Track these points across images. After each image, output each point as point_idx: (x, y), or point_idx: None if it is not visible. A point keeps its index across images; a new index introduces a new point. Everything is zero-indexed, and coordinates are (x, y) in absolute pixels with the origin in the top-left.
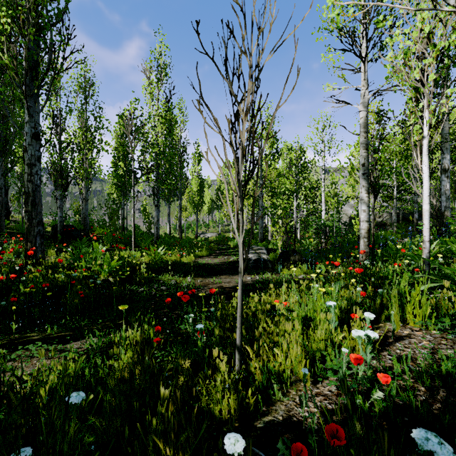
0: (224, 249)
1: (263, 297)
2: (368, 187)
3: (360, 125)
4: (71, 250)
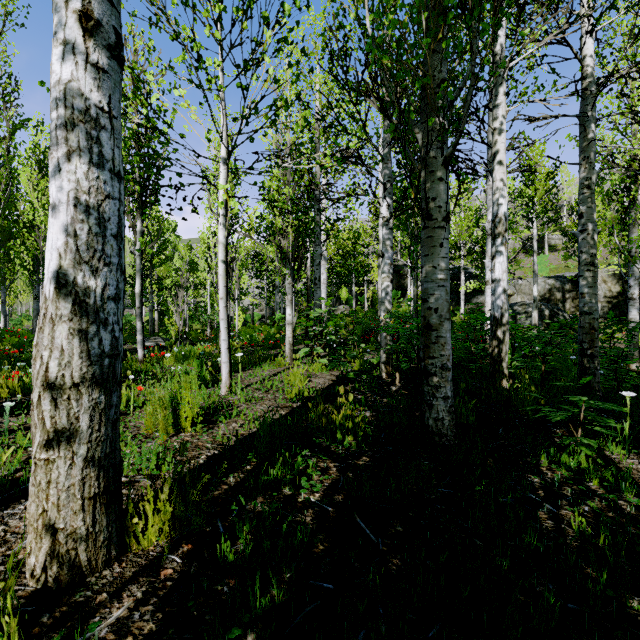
0: None
1: None
2: (229, 299)
3: None
4: None
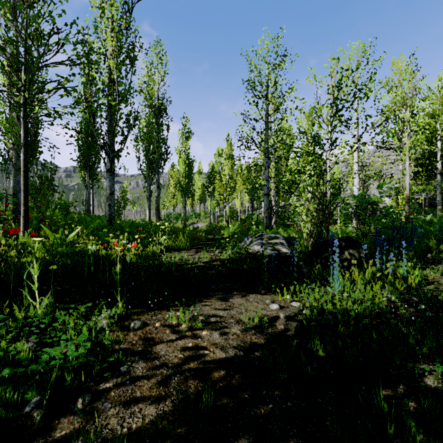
0: (215, 239)
1: None
2: None
3: None
4: None
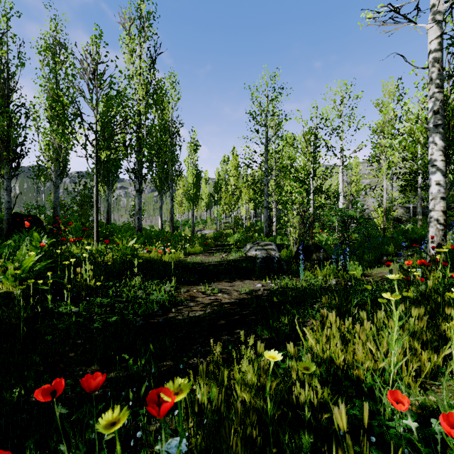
0: (222, 245)
1: (313, 344)
2: (443, 145)
3: (431, 51)
4: (10, 245)
